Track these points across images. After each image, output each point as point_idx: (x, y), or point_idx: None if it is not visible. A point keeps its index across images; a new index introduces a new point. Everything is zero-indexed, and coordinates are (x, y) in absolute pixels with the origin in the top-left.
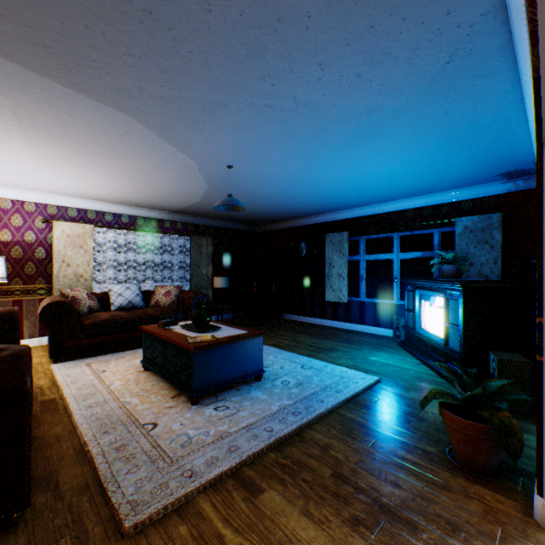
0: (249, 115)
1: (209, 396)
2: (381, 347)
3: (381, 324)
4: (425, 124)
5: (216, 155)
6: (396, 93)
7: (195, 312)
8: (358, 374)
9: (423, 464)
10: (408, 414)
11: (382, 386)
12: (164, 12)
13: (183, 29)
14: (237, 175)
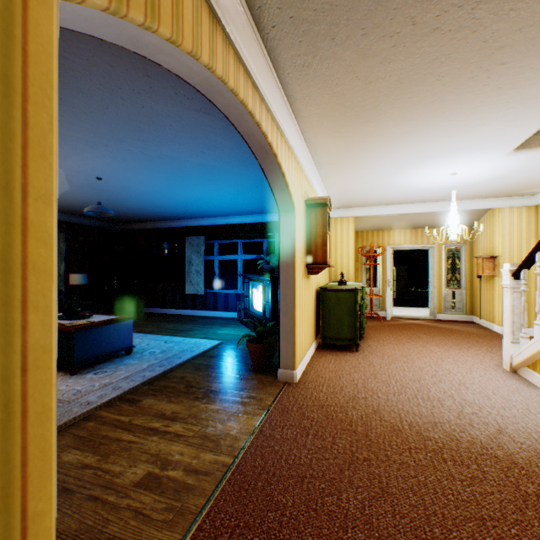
0: (126, 154)
1: (86, 369)
2: (227, 325)
3: (229, 309)
4: (246, 179)
5: (88, 169)
6: (226, 163)
7: (66, 304)
8: (208, 341)
9: (237, 373)
10: (235, 356)
11: (223, 345)
12: (74, 101)
13: (85, 110)
14: (105, 185)
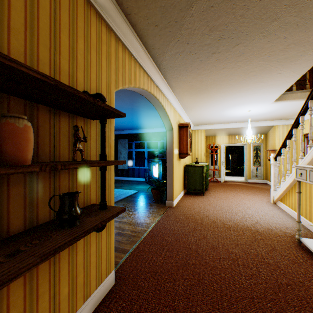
0: None
1: None
2: (140, 184)
3: (140, 176)
4: (150, 113)
5: None
6: (142, 107)
7: None
8: (132, 191)
9: (147, 203)
10: (145, 197)
11: (139, 192)
12: None
13: None
14: None
